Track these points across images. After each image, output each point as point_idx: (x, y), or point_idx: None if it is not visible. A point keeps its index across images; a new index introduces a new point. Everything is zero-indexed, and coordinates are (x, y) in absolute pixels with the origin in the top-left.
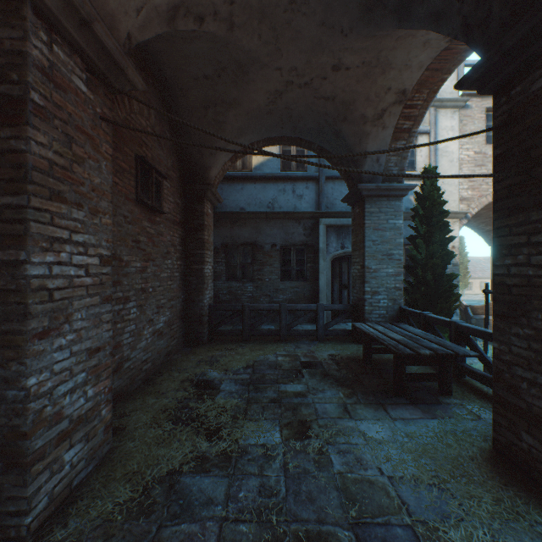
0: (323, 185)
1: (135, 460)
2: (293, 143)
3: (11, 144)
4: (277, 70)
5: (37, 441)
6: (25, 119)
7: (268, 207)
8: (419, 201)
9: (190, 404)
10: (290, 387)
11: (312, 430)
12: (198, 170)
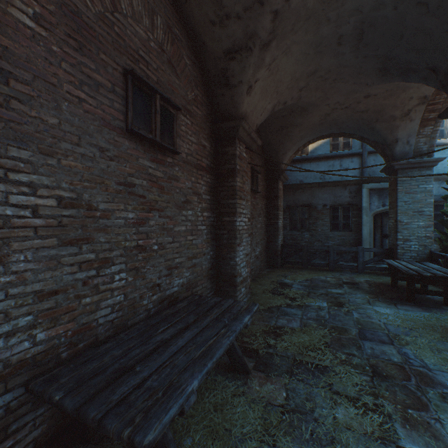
0: (365, 158)
1: (261, 301)
2: (339, 136)
3: (231, 183)
4: (326, 105)
5: (238, 279)
6: (236, 175)
7: (320, 179)
8: None
9: (278, 289)
10: (333, 290)
11: (344, 305)
12: (275, 164)
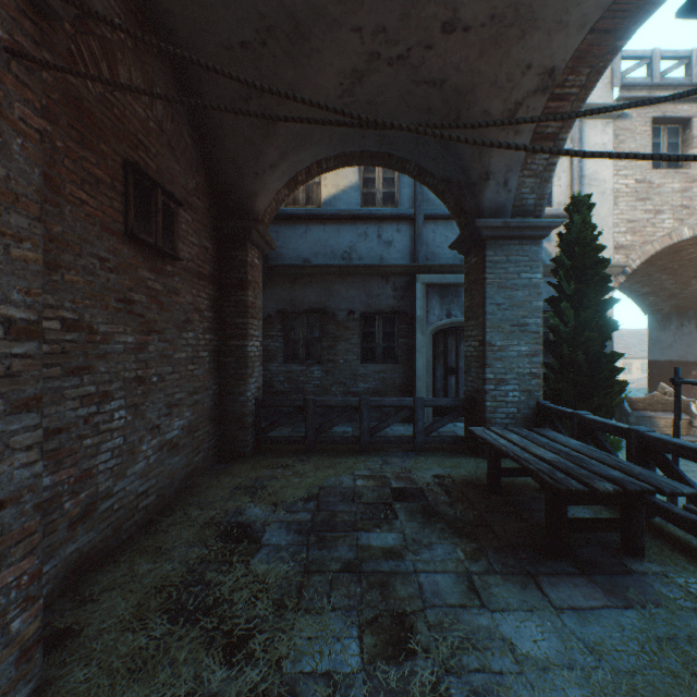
0: (420, 226)
1: None
2: (379, 162)
3: None
4: (355, 32)
5: None
6: None
7: (343, 259)
8: (564, 246)
9: (206, 575)
10: (375, 538)
11: (416, 637)
12: (238, 199)
